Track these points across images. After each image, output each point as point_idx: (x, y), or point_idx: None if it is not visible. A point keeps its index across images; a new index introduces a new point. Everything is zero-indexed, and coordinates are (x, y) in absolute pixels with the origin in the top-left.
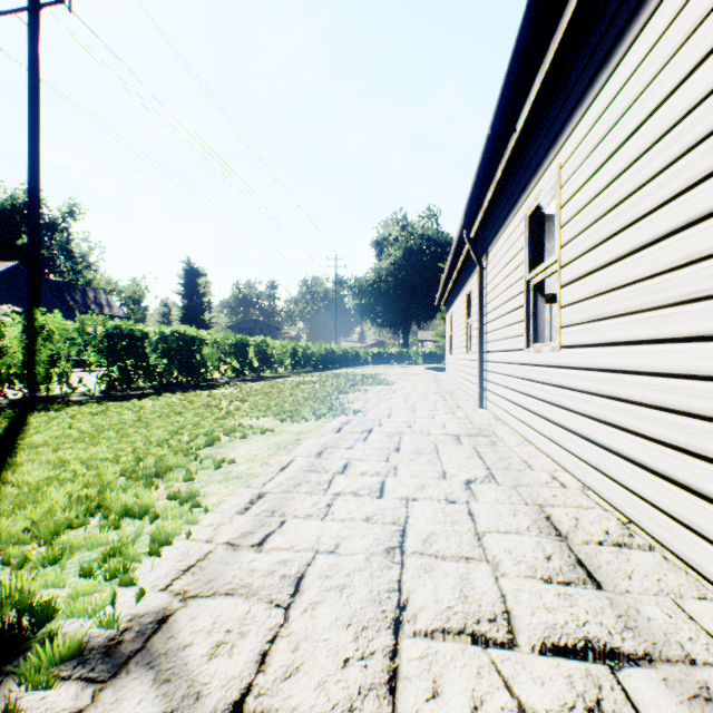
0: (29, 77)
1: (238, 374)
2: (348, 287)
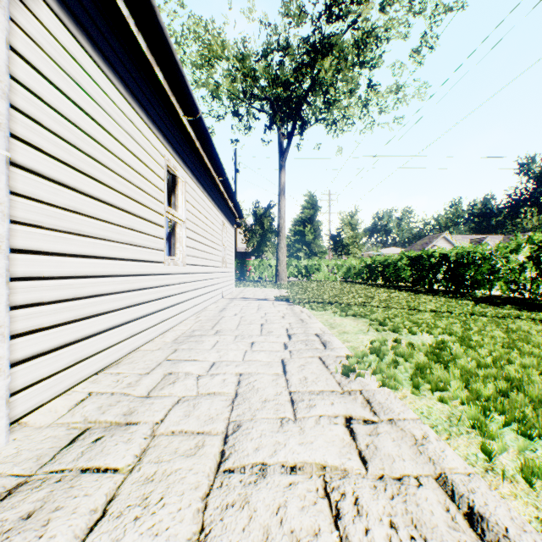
0: None
1: None
2: None
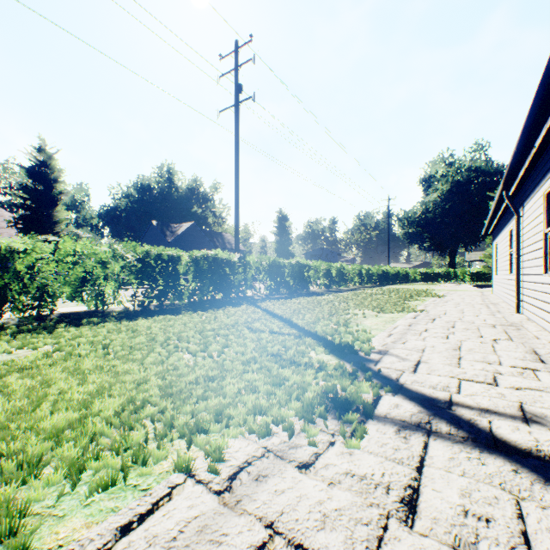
0: (235, 138)
1: (327, 288)
2: (397, 220)
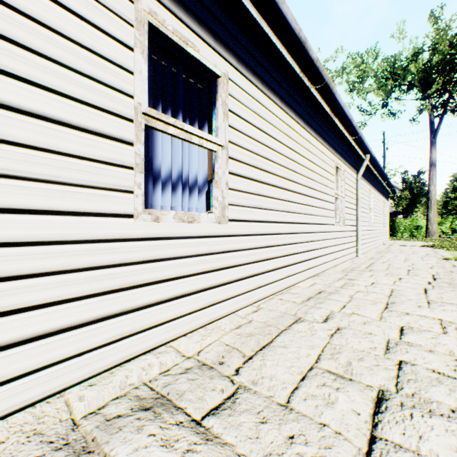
0: None
1: None
2: None
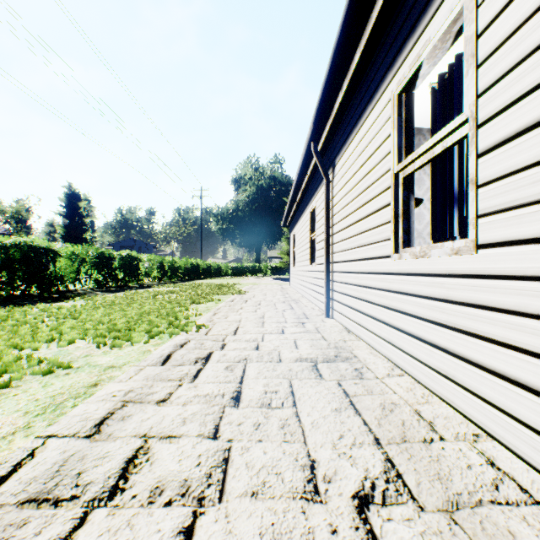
0: None
1: (101, 285)
2: (212, 214)
